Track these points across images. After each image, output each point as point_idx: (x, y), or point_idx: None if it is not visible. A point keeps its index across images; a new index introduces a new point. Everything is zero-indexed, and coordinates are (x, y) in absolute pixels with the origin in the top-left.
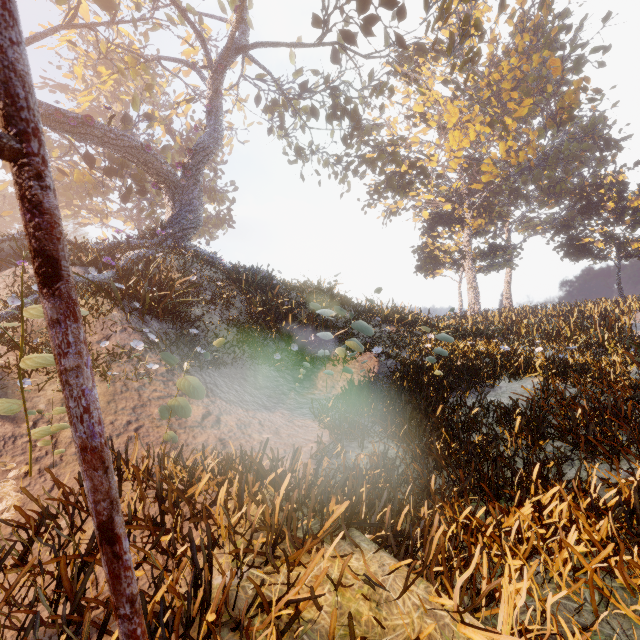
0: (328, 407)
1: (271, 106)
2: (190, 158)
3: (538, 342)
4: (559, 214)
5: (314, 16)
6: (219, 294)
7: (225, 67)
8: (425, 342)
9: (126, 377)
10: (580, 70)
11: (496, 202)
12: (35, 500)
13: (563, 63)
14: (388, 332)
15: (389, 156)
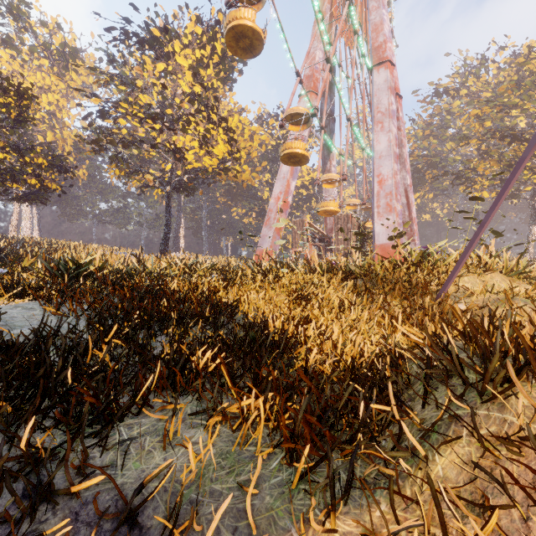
0: None
1: None
2: None
3: None
4: None
5: None
6: None
7: None
8: None
9: None
10: None
11: None
12: None
13: None
14: None
15: None
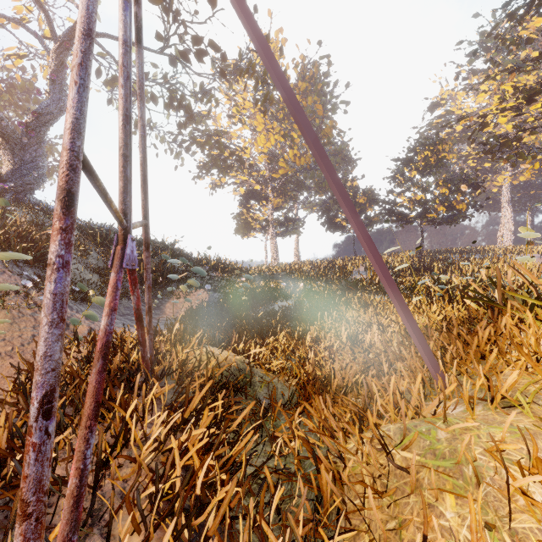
0: (177, 321)
1: (111, 81)
2: (33, 119)
3: (303, 281)
4: (325, 201)
5: (157, 33)
6: (77, 246)
7: (71, 45)
8: (239, 283)
9: (19, 307)
10: (335, 112)
11: (289, 188)
12: (23, 359)
13: (326, 105)
14: (215, 277)
15: (215, 143)
